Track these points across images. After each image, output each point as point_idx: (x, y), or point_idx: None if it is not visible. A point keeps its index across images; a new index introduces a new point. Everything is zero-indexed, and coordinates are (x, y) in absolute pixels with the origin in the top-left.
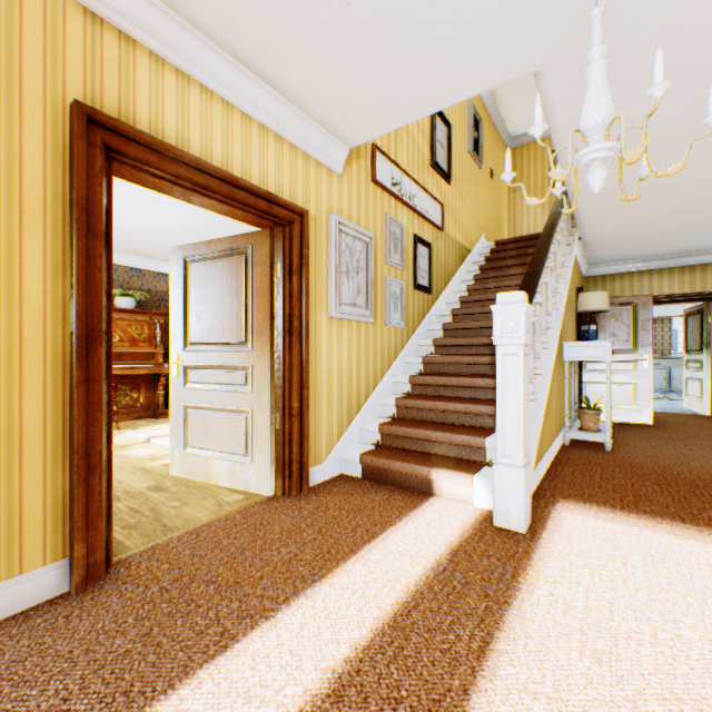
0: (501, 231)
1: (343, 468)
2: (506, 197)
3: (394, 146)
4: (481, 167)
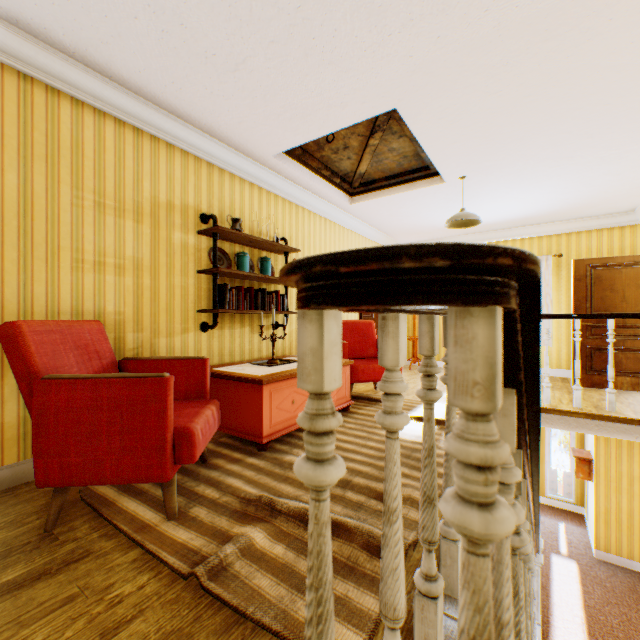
0: None
1: None
2: None
3: None
4: None
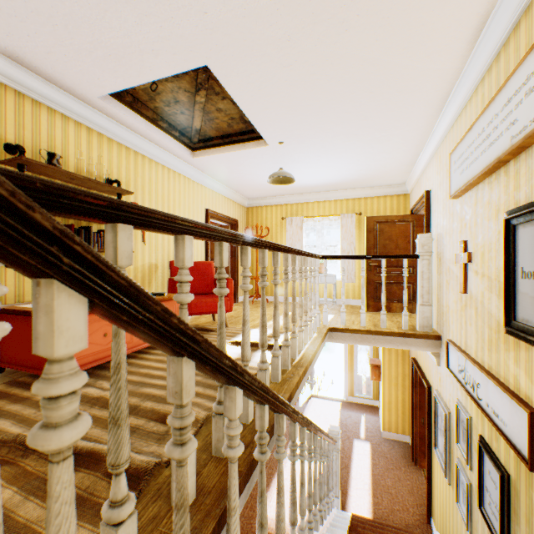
0: None
1: None
2: None
3: (464, 329)
4: None
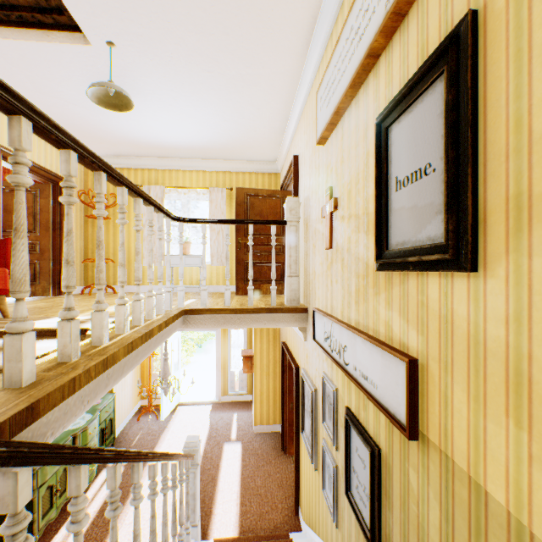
0: None
1: None
2: None
3: (331, 290)
4: None
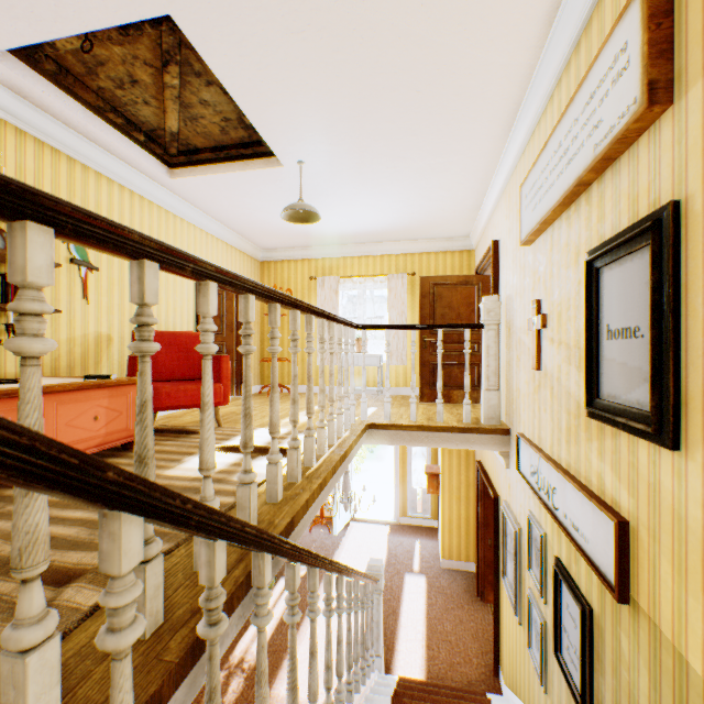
0: None
1: None
2: None
3: (538, 417)
4: None
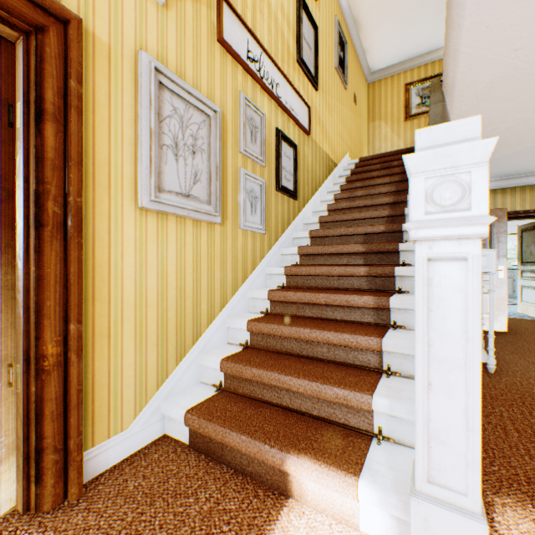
0: (362, 155)
1: (166, 427)
2: (366, 126)
3: (251, 15)
4: (346, 87)
